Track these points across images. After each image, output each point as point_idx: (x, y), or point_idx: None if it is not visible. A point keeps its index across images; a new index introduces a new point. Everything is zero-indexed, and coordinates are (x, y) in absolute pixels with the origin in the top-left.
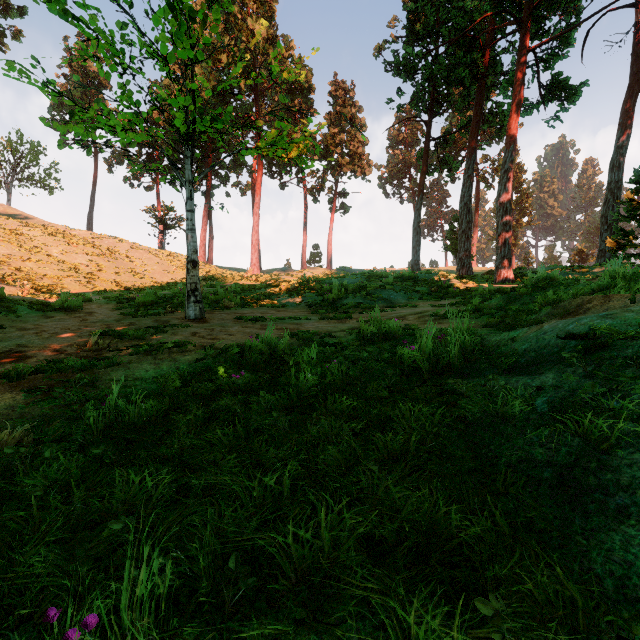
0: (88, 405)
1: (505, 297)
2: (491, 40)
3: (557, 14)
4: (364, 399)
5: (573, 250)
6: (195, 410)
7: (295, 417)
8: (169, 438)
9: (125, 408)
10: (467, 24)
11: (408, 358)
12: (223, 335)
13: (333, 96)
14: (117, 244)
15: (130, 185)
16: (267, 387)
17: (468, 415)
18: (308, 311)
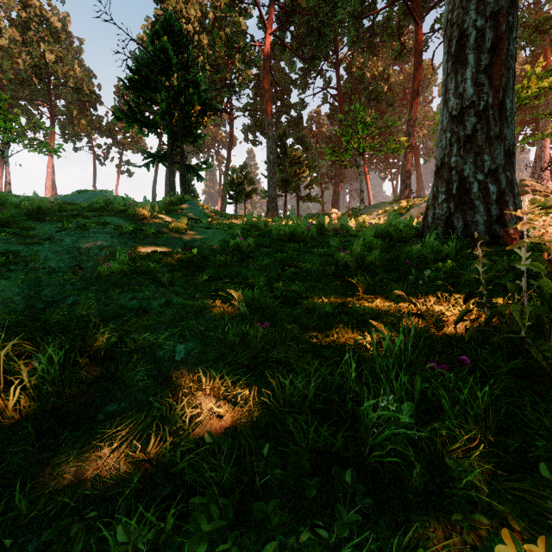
0: None
1: None
2: None
3: None
4: None
5: None
6: None
7: None
8: None
9: None
10: None
11: None
12: None
13: (118, 95)
14: None
15: None
16: None
17: None
18: None
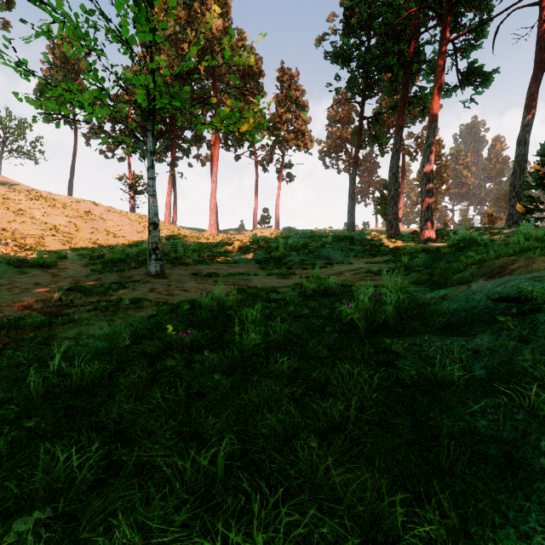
0: (32, 368)
1: (431, 256)
2: (416, 33)
3: (473, 10)
4: (305, 357)
5: (484, 213)
6: (139, 372)
7: (237, 378)
8: (110, 403)
9: (69, 371)
10: (395, 19)
11: (346, 315)
12: (178, 291)
13: (280, 81)
14: (93, 207)
15: (105, 156)
16: (213, 345)
17: (406, 379)
18: (257, 267)
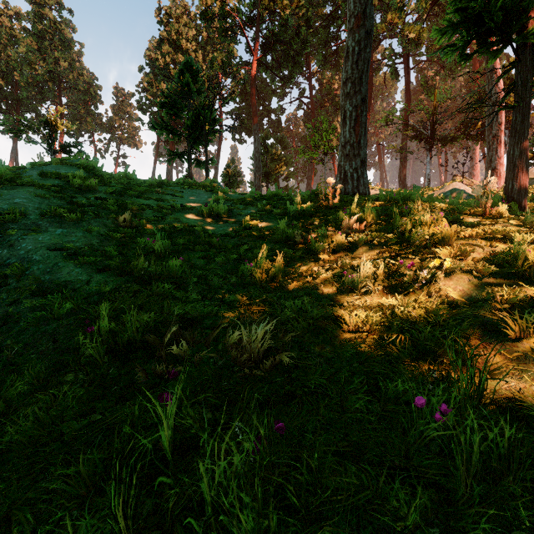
0: None
1: None
2: None
3: None
4: None
5: None
6: None
7: None
8: None
9: None
10: None
11: None
12: None
13: (116, 96)
14: None
15: None
16: None
17: None
18: None
